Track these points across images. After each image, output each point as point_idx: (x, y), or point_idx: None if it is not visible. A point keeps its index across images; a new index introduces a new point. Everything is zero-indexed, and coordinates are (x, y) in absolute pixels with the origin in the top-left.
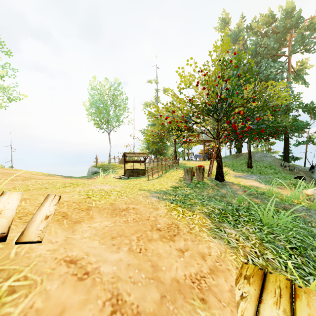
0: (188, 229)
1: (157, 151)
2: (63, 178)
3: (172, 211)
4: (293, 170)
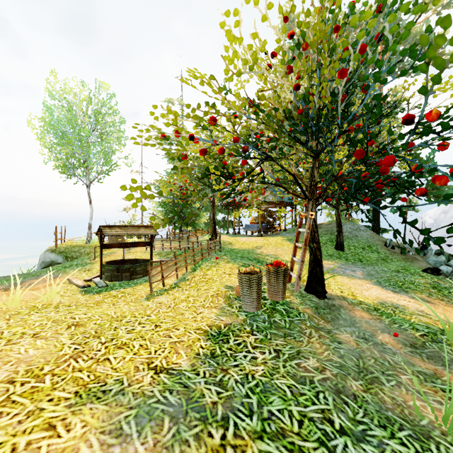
0: None
1: (182, 219)
2: None
3: None
4: (406, 253)
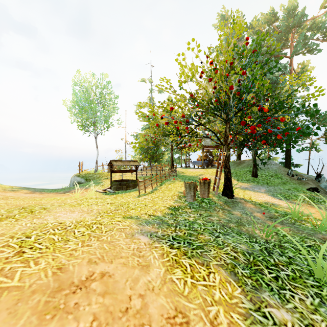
0: (208, 326)
1: (152, 157)
2: (29, 195)
3: (173, 270)
4: (301, 179)
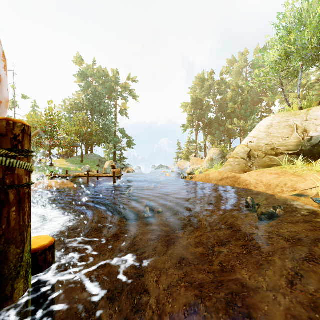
0: None
1: None
2: None
3: None
4: (103, 163)
